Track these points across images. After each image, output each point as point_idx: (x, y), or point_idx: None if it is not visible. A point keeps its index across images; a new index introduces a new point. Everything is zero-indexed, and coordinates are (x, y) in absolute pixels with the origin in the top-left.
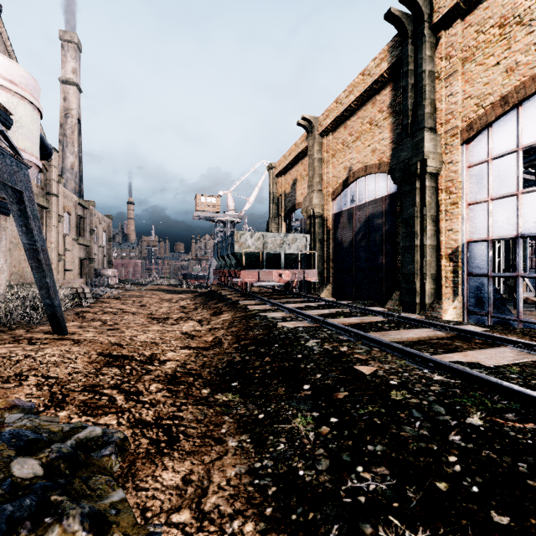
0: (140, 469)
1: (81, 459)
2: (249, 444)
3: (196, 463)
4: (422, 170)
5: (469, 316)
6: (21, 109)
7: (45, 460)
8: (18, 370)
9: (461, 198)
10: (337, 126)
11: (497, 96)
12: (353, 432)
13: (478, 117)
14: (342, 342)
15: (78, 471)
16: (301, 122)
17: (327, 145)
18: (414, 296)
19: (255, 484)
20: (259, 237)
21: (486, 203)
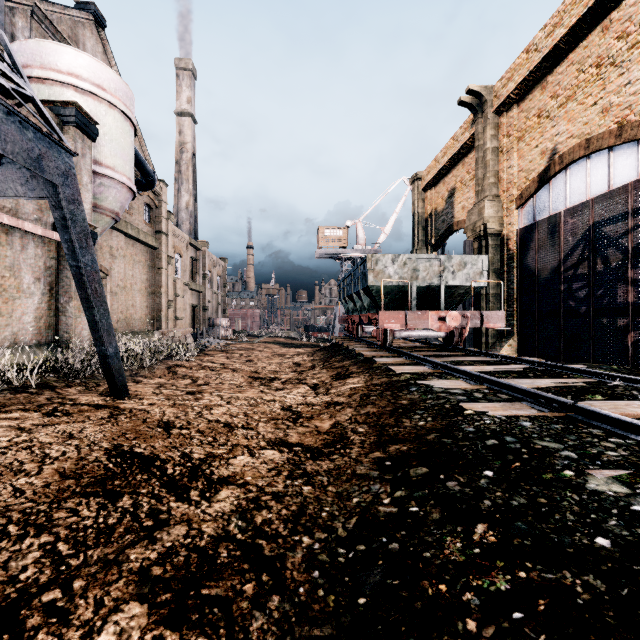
0: None
1: None
2: None
3: None
4: None
5: None
6: (110, 119)
7: None
8: None
9: None
10: (528, 89)
11: None
12: None
13: None
14: None
15: None
16: (465, 99)
17: (509, 125)
18: None
19: None
20: (405, 262)
21: None
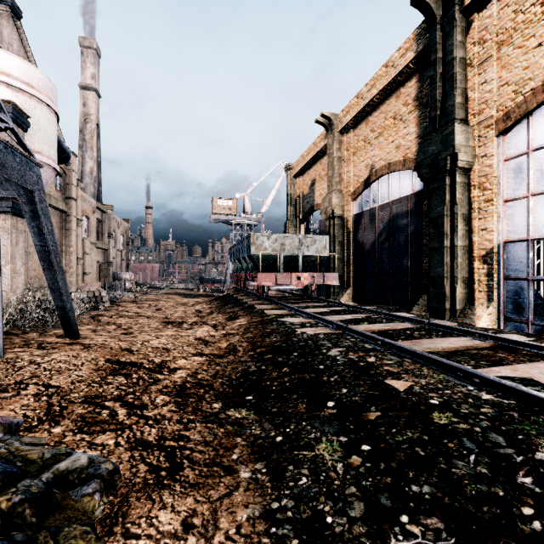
0: (133, 506)
1: (56, 500)
2: (264, 475)
3: (200, 500)
4: (452, 165)
5: (506, 324)
6: (38, 112)
7: (5, 505)
8: (20, 377)
9: (497, 195)
10: (358, 122)
11: (538, 81)
12: (391, 465)
13: (517, 105)
14: (368, 351)
15: (49, 517)
16: (320, 120)
17: (348, 142)
18: (444, 301)
19: (271, 534)
20: (276, 239)
21: (525, 200)
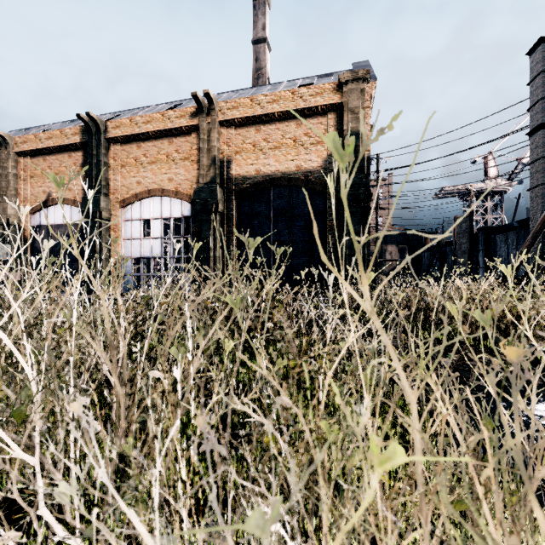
0: None
1: None
2: None
3: None
4: (100, 217)
5: None
6: None
7: None
8: None
9: (121, 236)
10: (37, 154)
11: (134, 192)
12: None
13: (127, 198)
14: None
15: None
16: None
17: (25, 165)
18: None
19: None
20: None
21: (131, 240)
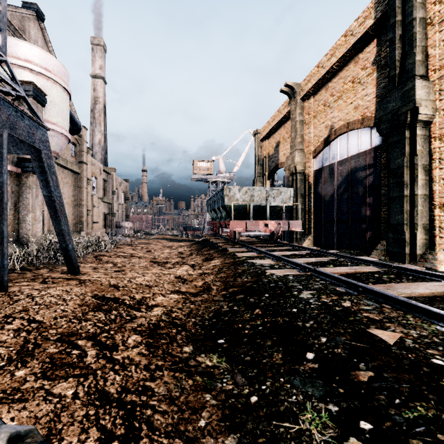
0: None
1: None
2: None
3: None
4: (413, 119)
5: None
6: (54, 91)
7: None
8: (11, 311)
9: None
10: (319, 88)
11: None
12: None
13: None
14: (341, 294)
15: None
16: (284, 89)
17: (309, 107)
18: (404, 246)
19: None
20: (246, 191)
21: None
